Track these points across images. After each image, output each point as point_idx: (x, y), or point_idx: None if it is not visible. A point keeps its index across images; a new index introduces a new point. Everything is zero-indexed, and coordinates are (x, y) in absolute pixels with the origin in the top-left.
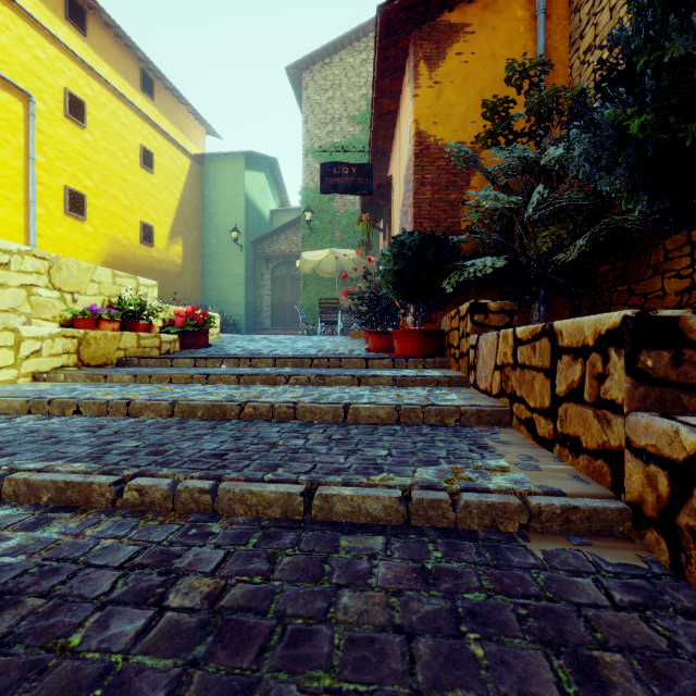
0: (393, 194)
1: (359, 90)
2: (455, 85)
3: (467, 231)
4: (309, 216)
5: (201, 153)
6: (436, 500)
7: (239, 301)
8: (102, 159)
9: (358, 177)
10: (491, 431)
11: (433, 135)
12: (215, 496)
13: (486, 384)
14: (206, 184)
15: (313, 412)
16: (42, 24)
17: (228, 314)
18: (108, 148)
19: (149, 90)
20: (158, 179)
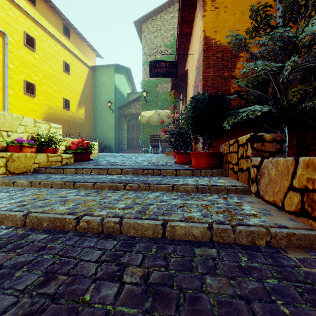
0: (188, 79)
1: (170, 32)
2: (227, 9)
3: (234, 93)
4: (145, 94)
5: (93, 65)
6: None
7: (112, 136)
8: (44, 67)
9: (170, 68)
10: (312, 263)
11: (214, 38)
12: None
13: (274, 198)
14: (96, 80)
15: (136, 228)
16: None
17: (106, 143)
18: (46, 61)
19: (67, 34)
20: (72, 78)
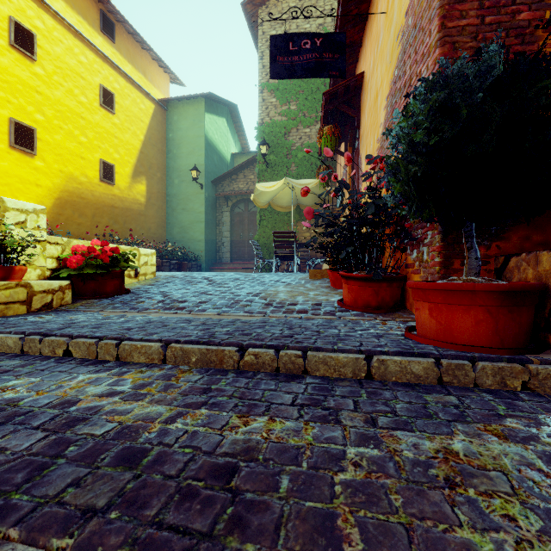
0: (364, 95)
1: (315, 20)
2: None
3: None
4: (264, 150)
5: (164, 98)
6: None
7: (200, 237)
8: (56, 94)
9: (324, 52)
10: None
11: None
12: None
13: None
14: (169, 128)
15: None
16: None
17: (190, 250)
18: (63, 84)
19: (110, 33)
20: (119, 120)
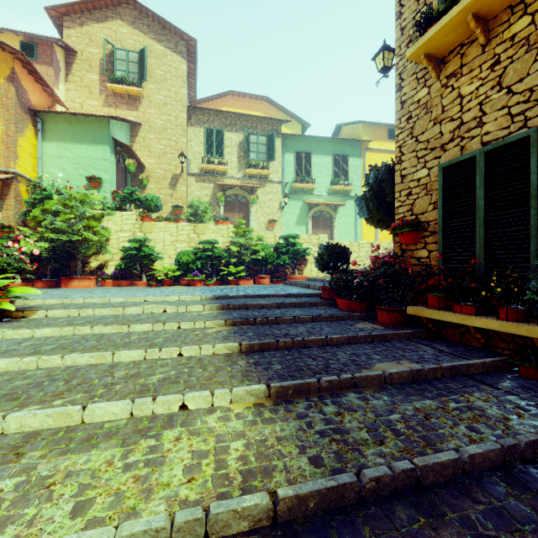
0: None
1: None
2: None
3: None
4: None
5: None
6: None
7: None
8: None
9: None
10: None
11: None
12: None
13: None
14: None
15: None
16: (380, 149)
17: None
18: None
19: None
20: None
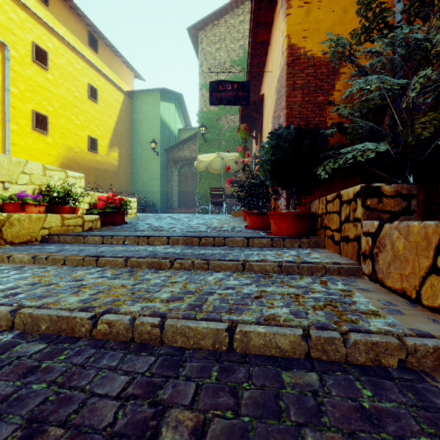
0: (264, 108)
1: (238, 42)
2: (321, 4)
3: (332, 127)
4: (203, 131)
5: (131, 90)
6: None
7: (156, 190)
8: (60, 92)
9: (238, 92)
10: None
11: (303, 47)
12: None
13: (403, 284)
14: (134, 111)
15: (186, 335)
16: None
17: (149, 199)
18: (64, 84)
19: (94, 46)
20: (100, 107)
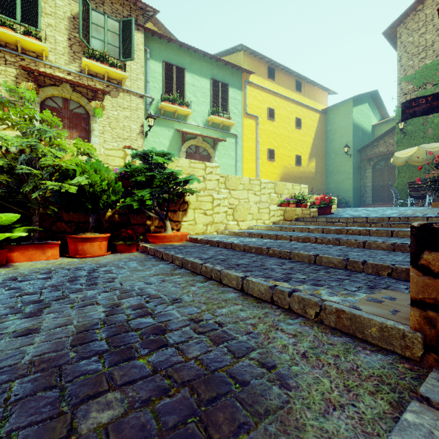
0: None
1: None
2: None
3: None
4: (401, 126)
5: (325, 108)
6: (403, 245)
7: (349, 188)
8: (280, 131)
9: (433, 102)
10: None
11: None
12: (339, 242)
13: None
14: (328, 124)
15: (377, 233)
16: (261, 86)
17: (342, 197)
18: (282, 125)
19: (299, 88)
20: (303, 131)
